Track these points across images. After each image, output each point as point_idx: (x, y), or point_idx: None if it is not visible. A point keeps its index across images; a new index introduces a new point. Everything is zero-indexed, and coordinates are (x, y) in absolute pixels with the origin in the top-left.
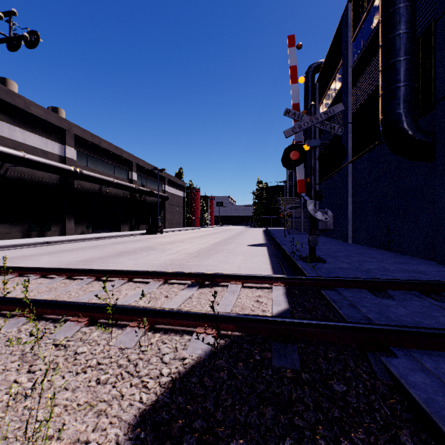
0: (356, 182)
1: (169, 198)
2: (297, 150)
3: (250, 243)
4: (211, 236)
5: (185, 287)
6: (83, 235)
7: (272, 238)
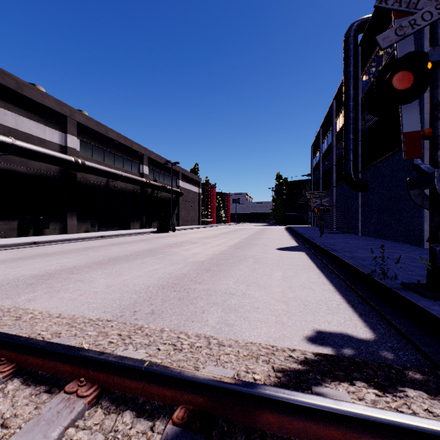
0: None
1: (183, 194)
2: (408, 69)
3: (279, 246)
4: (228, 234)
5: None
6: (87, 233)
7: (304, 239)
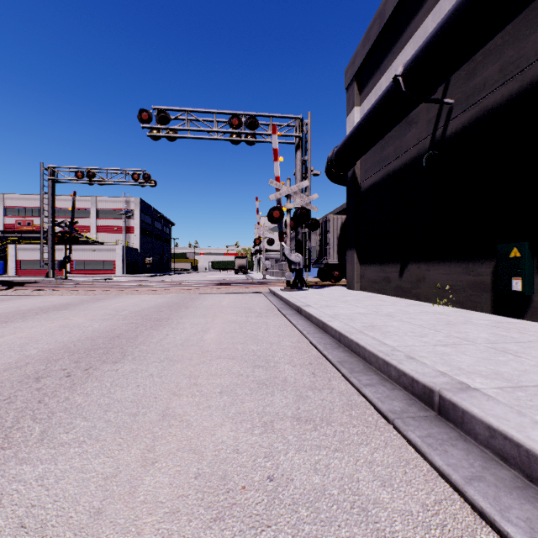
0: None
1: None
2: None
3: None
4: None
5: (27, 289)
6: None
7: None
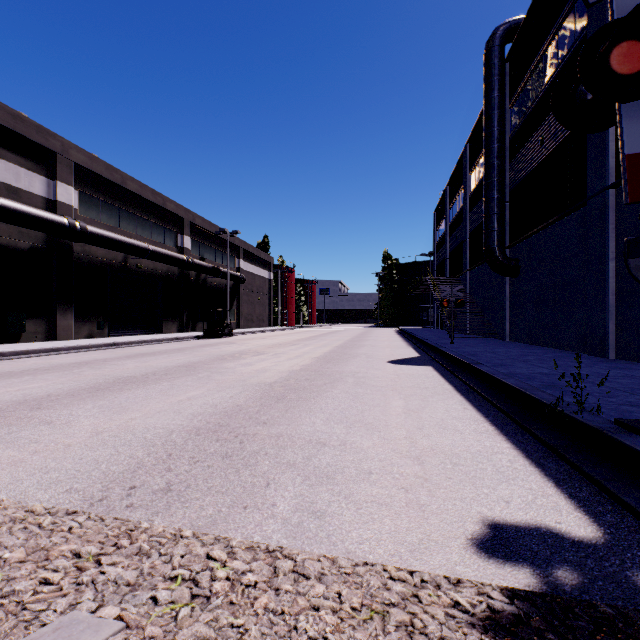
0: (633, 226)
1: (246, 280)
2: (638, 38)
3: (392, 357)
4: (314, 341)
5: None
6: (90, 339)
7: (427, 346)
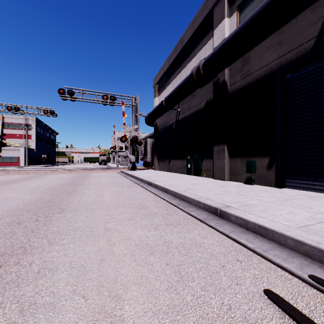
0: None
1: None
2: None
3: None
4: None
5: None
6: (221, 182)
7: None
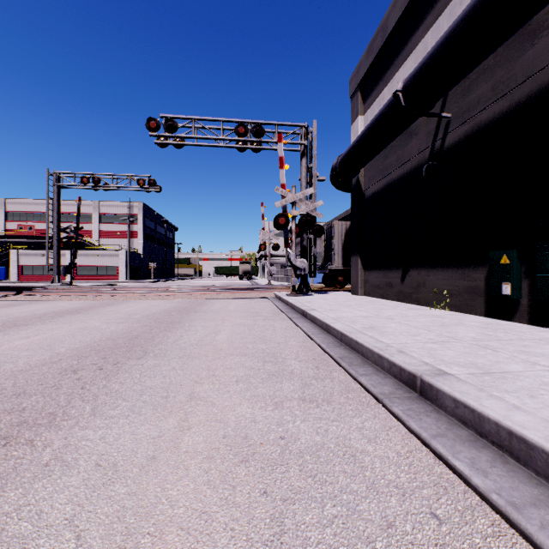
0: None
1: None
2: None
3: None
4: None
5: (36, 294)
6: None
7: None
